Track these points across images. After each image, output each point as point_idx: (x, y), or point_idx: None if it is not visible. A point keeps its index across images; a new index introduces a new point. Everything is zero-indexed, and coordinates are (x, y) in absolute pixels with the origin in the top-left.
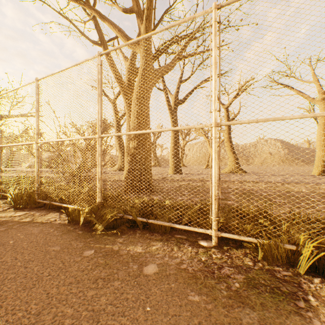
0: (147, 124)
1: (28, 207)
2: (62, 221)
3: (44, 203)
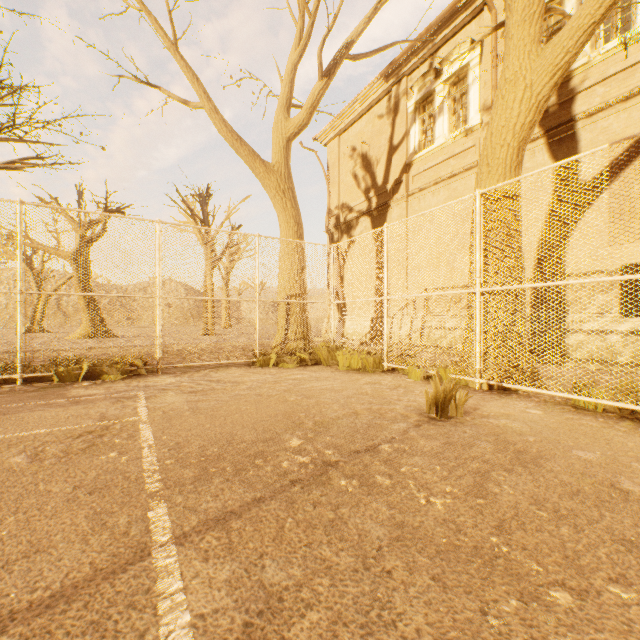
0: None
1: None
2: None
3: None
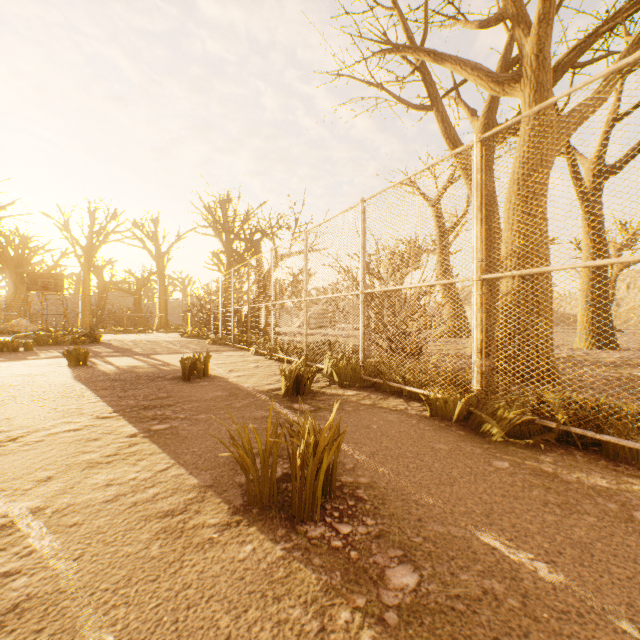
0: (541, 241)
1: (353, 385)
2: (417, 412)
3: (371, 382)
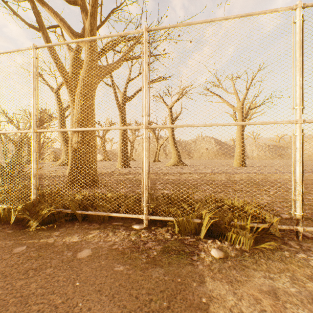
0: (91, 119)
1: None
2: None
3: None
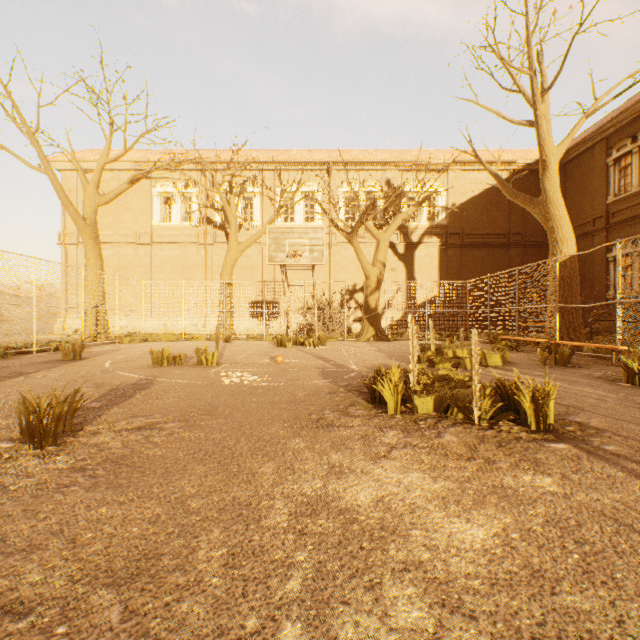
0: None
1: None
2: None
3: None
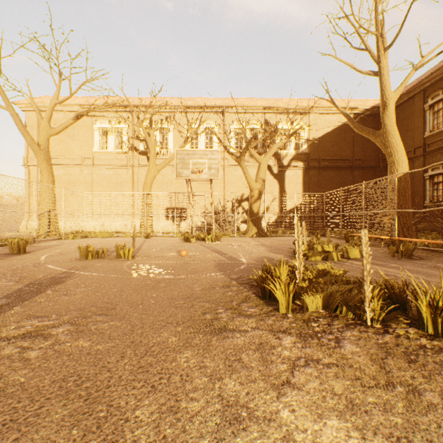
0: None
1: None
2: None
3: None
